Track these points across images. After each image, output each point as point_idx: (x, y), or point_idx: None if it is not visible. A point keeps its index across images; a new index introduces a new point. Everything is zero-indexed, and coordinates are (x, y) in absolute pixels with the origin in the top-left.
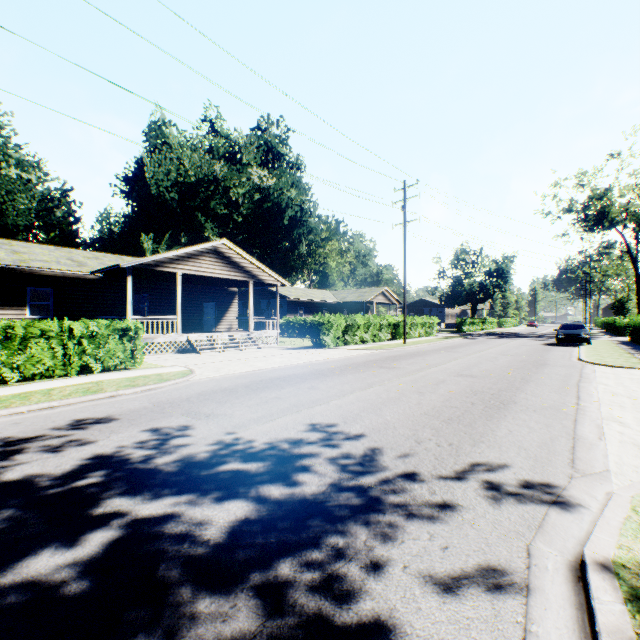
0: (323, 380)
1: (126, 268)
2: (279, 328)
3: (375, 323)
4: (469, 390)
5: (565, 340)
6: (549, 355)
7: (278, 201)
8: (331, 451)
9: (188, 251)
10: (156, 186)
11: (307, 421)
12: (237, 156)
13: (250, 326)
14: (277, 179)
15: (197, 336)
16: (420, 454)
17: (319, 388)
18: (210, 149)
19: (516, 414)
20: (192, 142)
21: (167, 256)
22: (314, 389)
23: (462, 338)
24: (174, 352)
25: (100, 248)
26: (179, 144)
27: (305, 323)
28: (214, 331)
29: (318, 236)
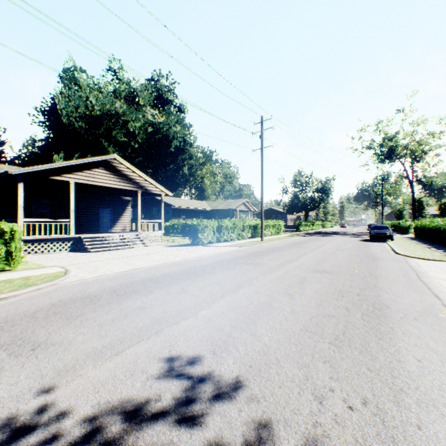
0: (194, 280)
1: (17, 175)
2: (166, 229)
3: (239, 225)
4: (334, 289)
5: (376, 237)
6: (371, 249)
7: (166, 134)
8: (189, 442)
9: (81, 163)
10: (67, 116)
11: (165, 353)
12: (135, 99)
13: (139, 228)
14: (166, 117)
15: (90, 236)
16: (334, 440)
17: (189, 291)
18: (114, 92)
19: (402, 325)
20: (98, 85)
21: (60, 166)
22: (184, 293)
23: (301, 236)
24: (67, 251)
25: (18, 164)
26: (87, 85)
27: (186, 225)
28: (109, 232)
29: (197, 161)
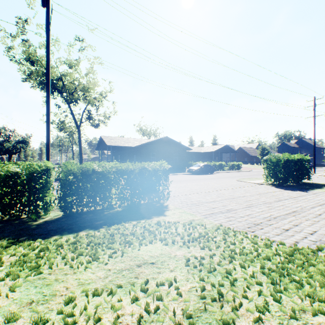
0: None
1: None
2: None
3: None
4: None
5: None
6: None
7: None
8: None
9: None
10: None
11: None
12: None
13: None
14: None
15: None
16: None
17: None
18: None
19: None
20: None
21: None
22: None
23: None
24: None
25: None
26: None
27: None
28: None
29: None
